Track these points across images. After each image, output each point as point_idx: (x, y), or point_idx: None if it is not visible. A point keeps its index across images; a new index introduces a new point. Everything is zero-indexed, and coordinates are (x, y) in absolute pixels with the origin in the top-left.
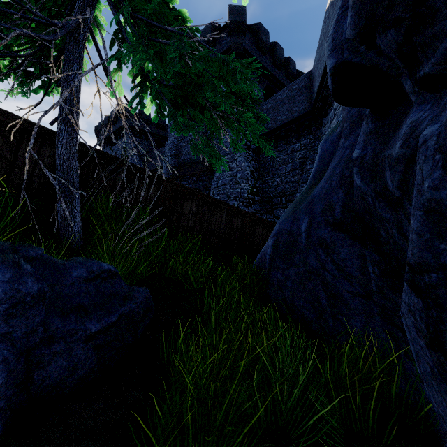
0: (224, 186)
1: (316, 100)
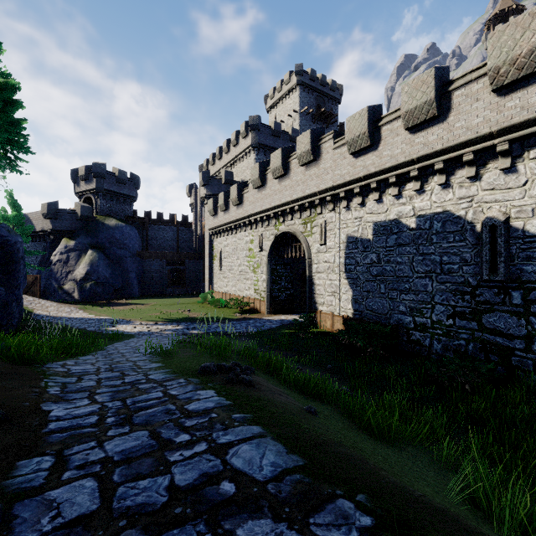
0: None
1: None
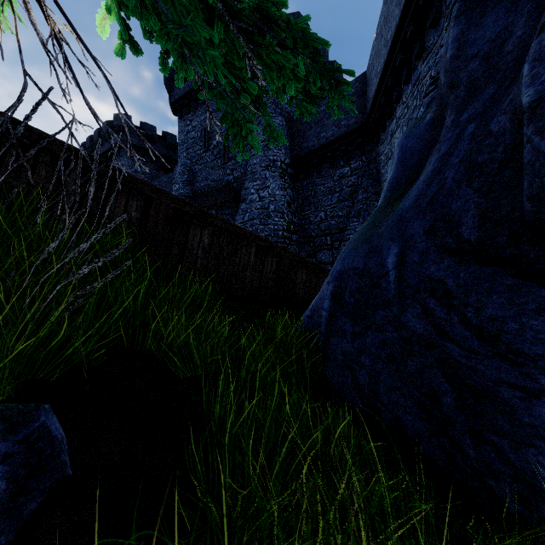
0: (252, 221)
1: (372, 109)
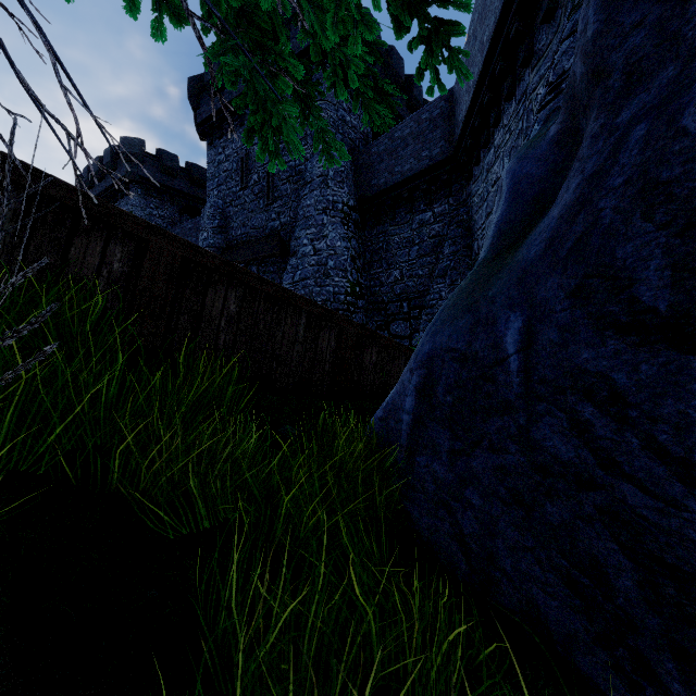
0: (305, 282)
1: (462, 135)
